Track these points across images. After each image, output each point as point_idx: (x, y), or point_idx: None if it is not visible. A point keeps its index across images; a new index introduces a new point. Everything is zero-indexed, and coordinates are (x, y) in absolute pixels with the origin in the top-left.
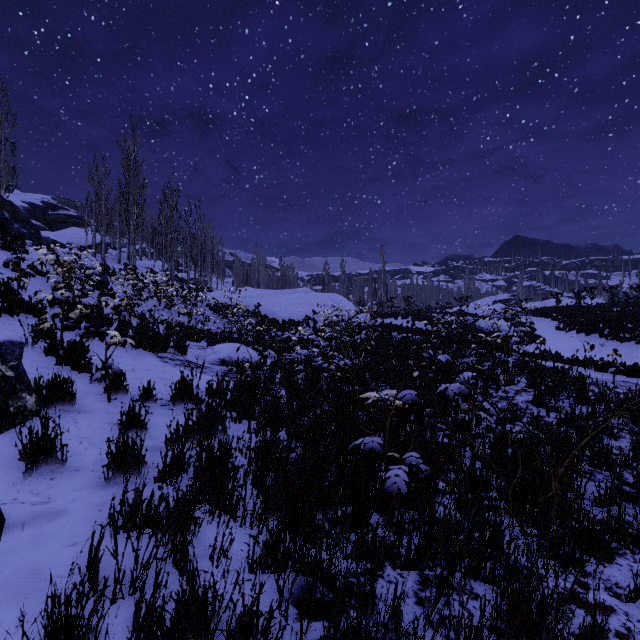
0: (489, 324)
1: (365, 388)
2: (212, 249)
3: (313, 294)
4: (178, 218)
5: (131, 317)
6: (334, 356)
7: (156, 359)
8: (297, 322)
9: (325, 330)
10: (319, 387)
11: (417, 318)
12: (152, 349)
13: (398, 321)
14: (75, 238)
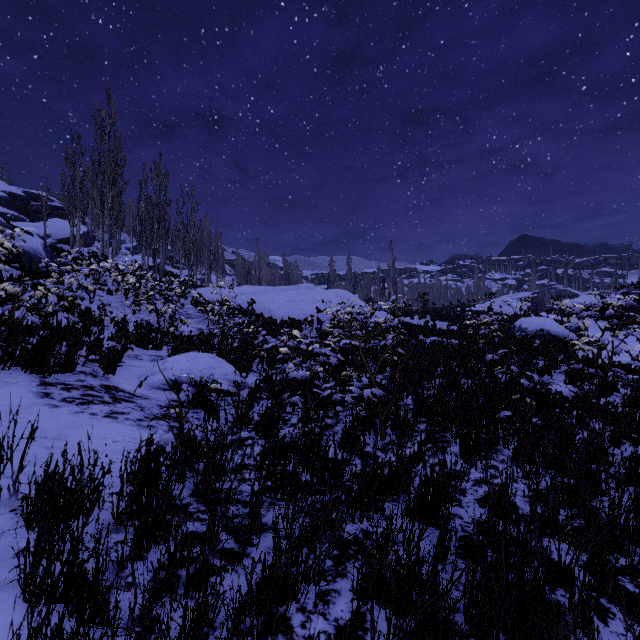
0: (534, 324)
1: (406, 436)
2: (209, 244)
3: (317, 290)
4: (167, 206)
5: (29, 314)
6: (351, 378)
7: (29, 389)
8: (298, 322)
9: (332, 332)
10: (328, 458)
11: (438, 317)
12: (37, 369)
13: (415, 321)
14: (55, 229)
